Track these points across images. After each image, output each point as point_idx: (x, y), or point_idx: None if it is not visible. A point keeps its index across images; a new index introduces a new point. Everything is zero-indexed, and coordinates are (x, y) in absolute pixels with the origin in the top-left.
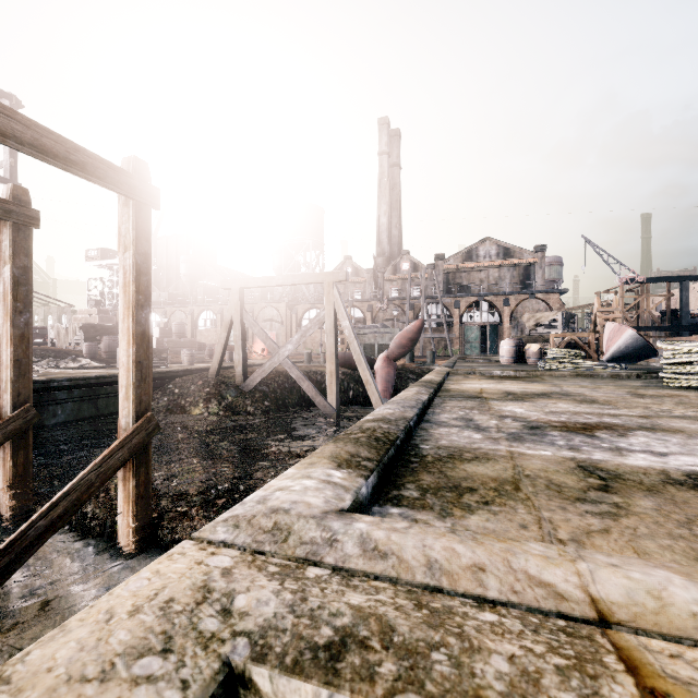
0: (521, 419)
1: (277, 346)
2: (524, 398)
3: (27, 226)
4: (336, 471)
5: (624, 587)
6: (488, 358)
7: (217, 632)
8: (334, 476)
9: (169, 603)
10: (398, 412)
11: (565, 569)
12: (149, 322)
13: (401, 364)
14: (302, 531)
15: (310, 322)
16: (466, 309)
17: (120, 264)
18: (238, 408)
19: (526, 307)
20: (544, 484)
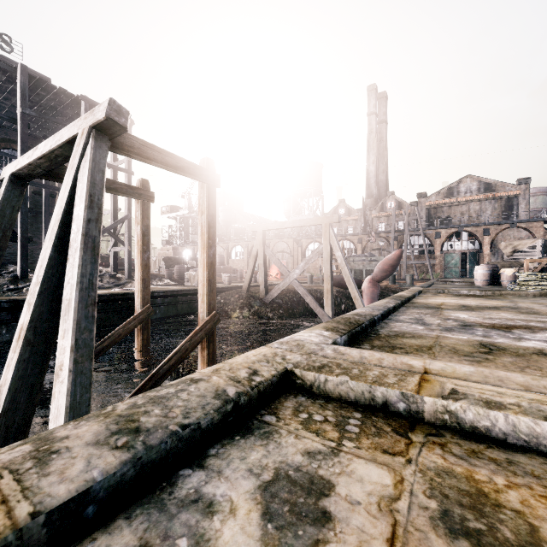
0: (461, 321)
1: (288, 271)
2: (474, 309)
3: (148, 201)
4: (325, 332)
5: (441, 366)
6: (466, 281)
7: (282, 362)
8: (324, 333)
9: (265, 355)
10: (368, 312)
11: (419, 361)
12: (214, 256)
13: (385, 285)
14: (309, 346)
15: (312, 253)
16: (446, 239)
17: (199, 222)
18: (261, 314)
19: (506, 235)
20: (448, 349)
